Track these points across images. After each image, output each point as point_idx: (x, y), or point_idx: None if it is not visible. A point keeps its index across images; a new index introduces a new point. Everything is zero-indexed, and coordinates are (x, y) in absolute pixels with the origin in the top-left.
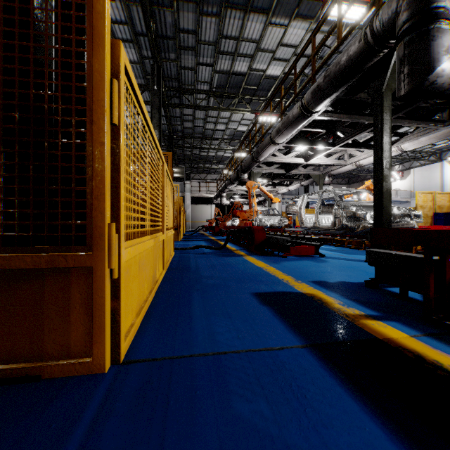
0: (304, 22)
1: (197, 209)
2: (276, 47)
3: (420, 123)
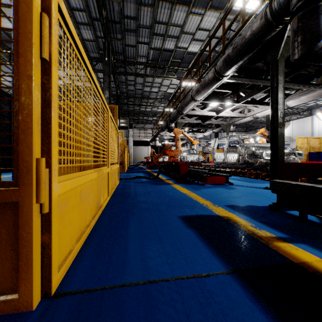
0: (215, 12)
1: (138, 149)
2: (195, 31)
3: (302, 85)
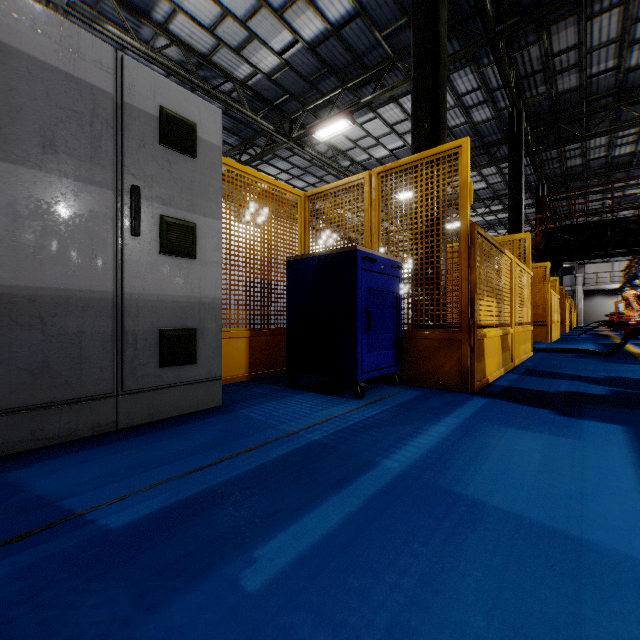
0: None
1: (594, 301)
2: None
3: None
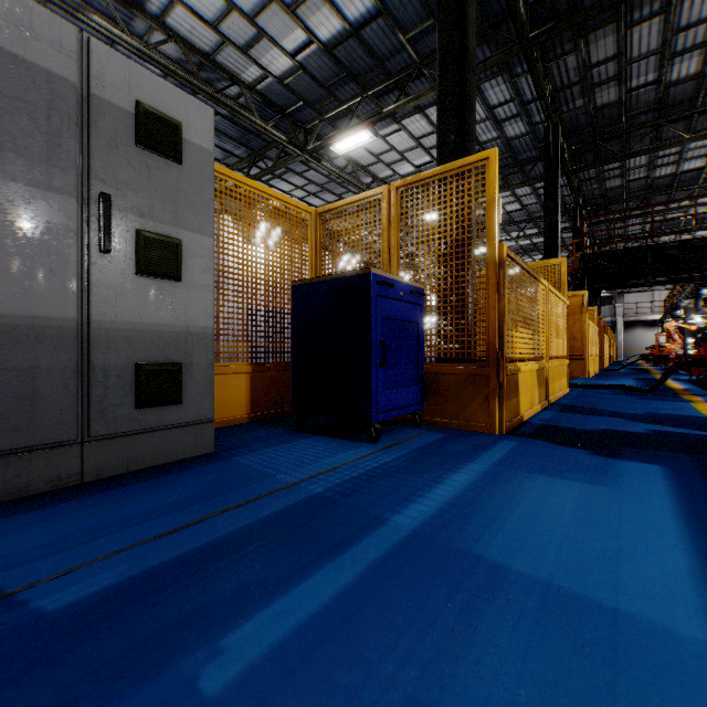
0: None
1: (634, 334)
2: None
3: None
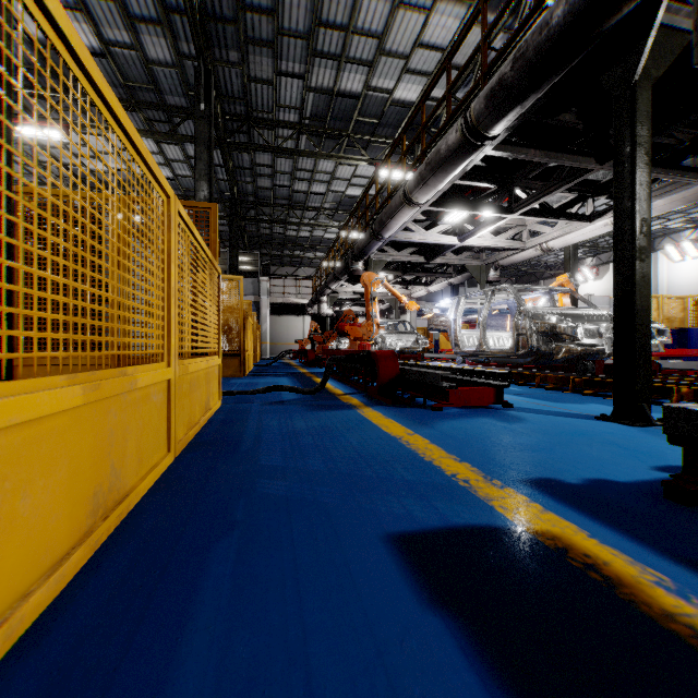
0: (458, 5)
1: (281, 323)
2: (411, 49)
3: (662, 172)
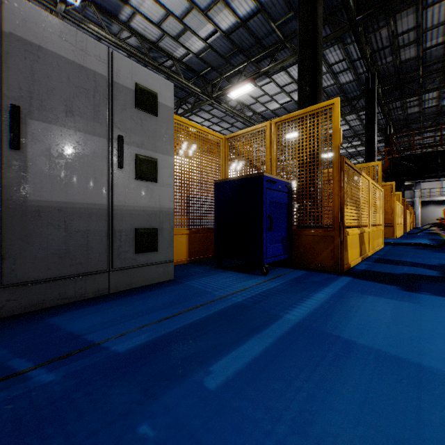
0: None
1: (427, 209)
2: None
3: None
